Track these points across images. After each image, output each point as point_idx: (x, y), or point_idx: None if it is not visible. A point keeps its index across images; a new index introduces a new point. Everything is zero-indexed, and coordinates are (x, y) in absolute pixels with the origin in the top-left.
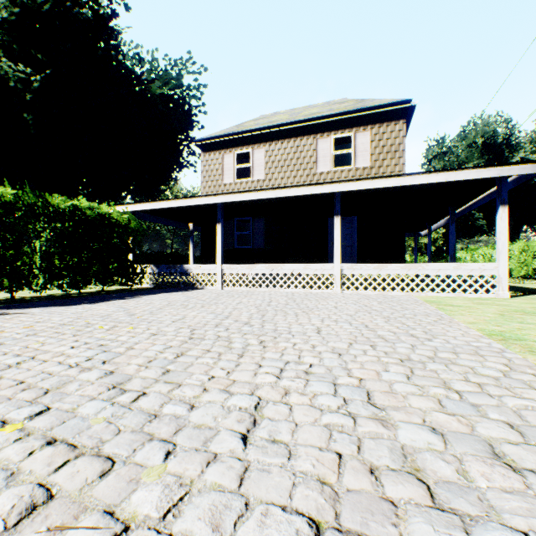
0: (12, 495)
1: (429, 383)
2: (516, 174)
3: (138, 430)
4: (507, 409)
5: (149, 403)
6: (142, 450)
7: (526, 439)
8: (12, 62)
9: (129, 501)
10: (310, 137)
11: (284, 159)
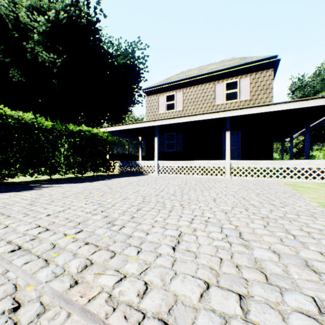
0: (77, 261)
1: (276, 230)
2: None
3: (123, 241)
4: (322, 245)
5: (127, 230)
6: (127, 249)
7: None
8: (47, 53)
9: (124, 267)
10: (210, 83)
11: (194, 97)
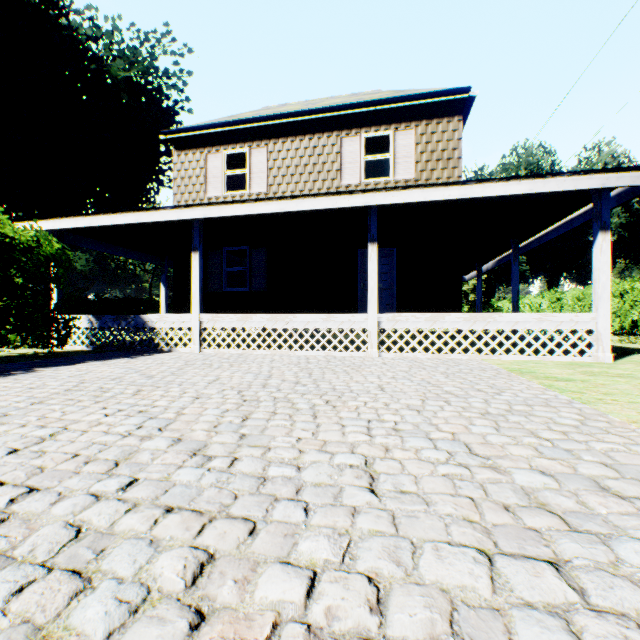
0: None
1: None
2: (627, 185)
3: None
4: None
5: None
6: None
7: None
8: None
9: None
10: (332, 135)
11: (295, 164)
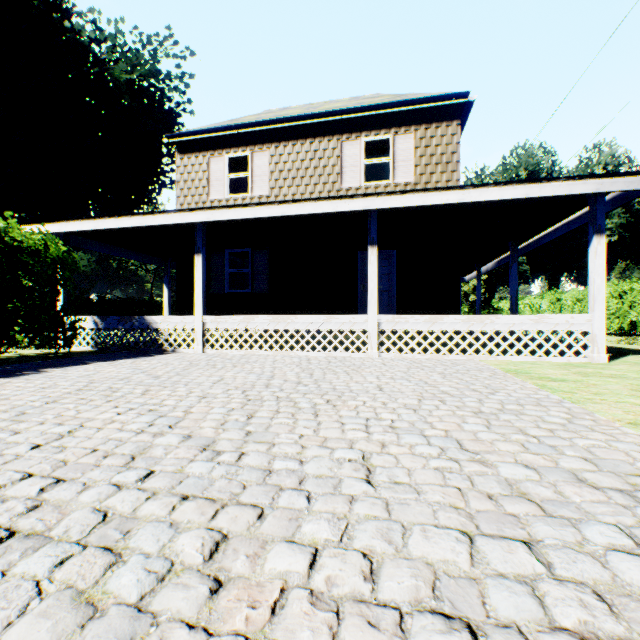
0: None
1: None
2: (621, 190)
3: None
4: None
5: None
6: None
7: None
8: None
9: None
10: (333, 139)
11: (296, 168)
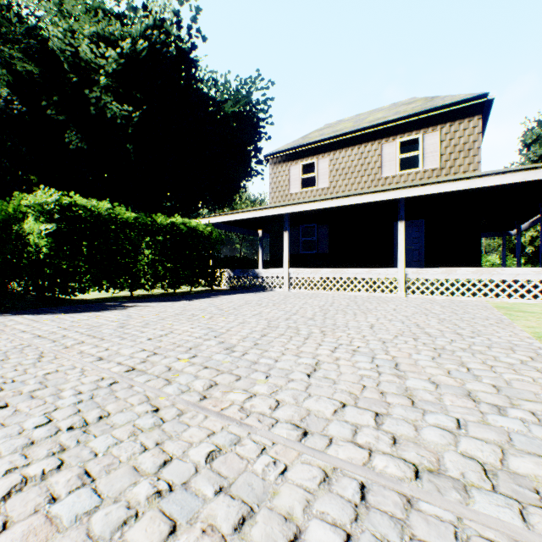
0: (200, 381)
1: (448, 362)
2: None
3: (248, 367)
4: (500, 379)
5: (251, 357)
6: (253, 374)
7: (498, 392)
8: (118, 103)
9: (253, 388)
10: (374, 143)
11: (348, 166)
